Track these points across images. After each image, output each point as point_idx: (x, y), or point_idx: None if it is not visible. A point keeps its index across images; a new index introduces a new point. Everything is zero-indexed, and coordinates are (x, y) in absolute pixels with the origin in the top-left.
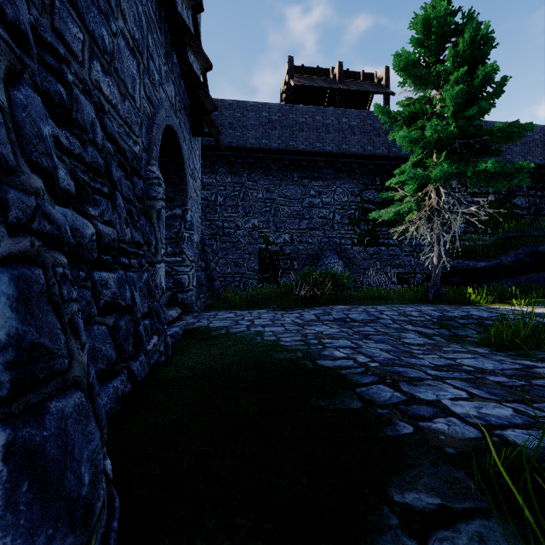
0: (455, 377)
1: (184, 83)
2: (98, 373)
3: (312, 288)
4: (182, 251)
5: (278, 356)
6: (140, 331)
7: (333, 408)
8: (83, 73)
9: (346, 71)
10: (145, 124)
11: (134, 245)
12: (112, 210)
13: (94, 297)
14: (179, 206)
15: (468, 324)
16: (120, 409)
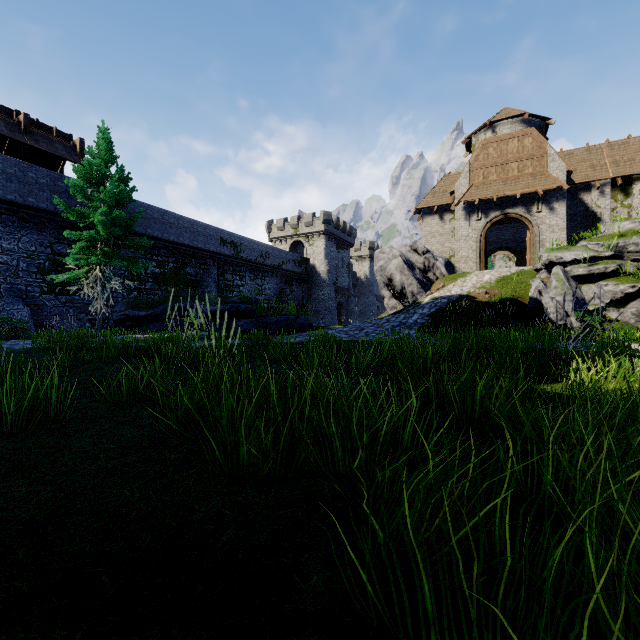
0: None
1: None
2: None
3: None
4: None
5: None
6: None
7: None
8: None
9: (35, 120)
10: None
11: None
12: None
13: None
14: None
15: None
16: None
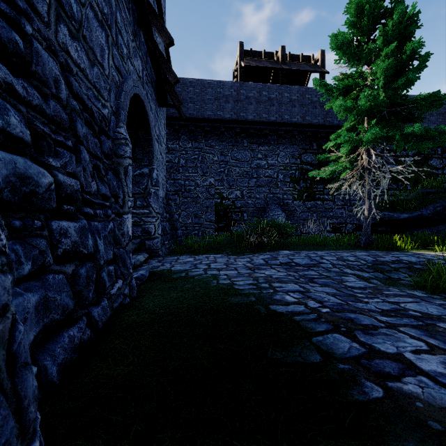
0: (406, 324)
1: (150, 61)
2: (51, 324)
3: (260, 236)
4: (149, 204)
5: (233, 300)
6: (102, 277)
7: (291, 361)
8: (49, 34)
9: (287, 54)
10: (113, 91)
11: (100, 197)
12: (77, 163)
13: (51, 246)
14: (146, 166)
15: (400, 268)
16: (77, 357)
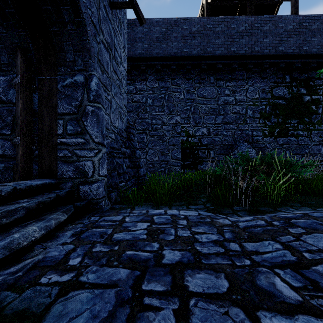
0: None
1: None
2: None
3: (249, 177)
4: (85, 130)
5: None
6: None
7: None
8: None
9: None
10: None
11: None
12: None
13: None
14: (80, 71)
15: None
16: None
